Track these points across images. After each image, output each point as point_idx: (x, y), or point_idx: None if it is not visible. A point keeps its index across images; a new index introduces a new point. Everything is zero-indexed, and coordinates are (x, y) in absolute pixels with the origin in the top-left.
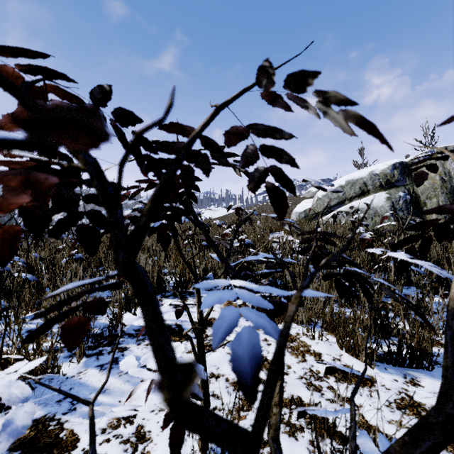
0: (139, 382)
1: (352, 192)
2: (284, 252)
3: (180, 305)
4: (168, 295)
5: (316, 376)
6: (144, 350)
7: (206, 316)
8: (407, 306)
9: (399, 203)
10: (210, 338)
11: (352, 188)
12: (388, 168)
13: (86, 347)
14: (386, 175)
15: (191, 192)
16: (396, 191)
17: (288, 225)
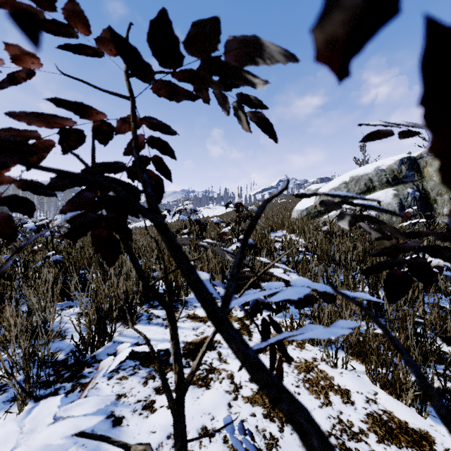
0: (98, 448)
1: (356, 189)
2: (289, 253)
3: None
4: (156, 304)
5: (349, 431)
6: (115, 387)
7: (188, 376)
8: (446, 322)
9: (407, 200)
10: (203, 367)
11: (356, 184)
12: (395, 163)
13: (36, 386)
14: (393, 171)
15: (159, 159)
16: (404, 187)
17: (349, 219)
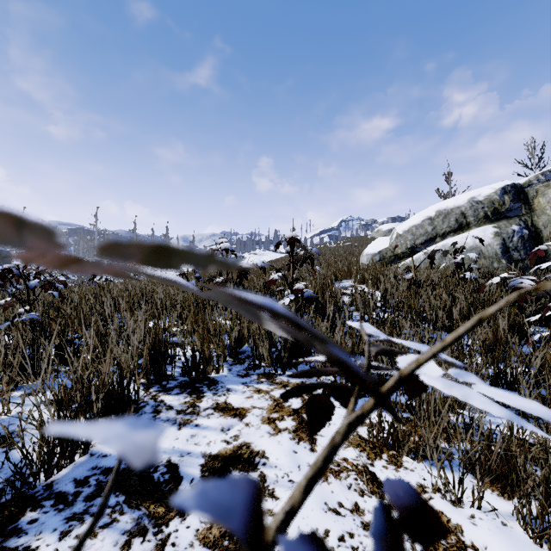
0: None
1: (445, 226)
2: (364, 309)
3: (187, 410)
4: (171, 386)
5: None
6: None
7: None
8: None
9: (512, 241)
10: None
11: (445, 220)
12: (495, 193)
13: None
14: (494, 202)
15: None
16: (507, 223)
17: None
